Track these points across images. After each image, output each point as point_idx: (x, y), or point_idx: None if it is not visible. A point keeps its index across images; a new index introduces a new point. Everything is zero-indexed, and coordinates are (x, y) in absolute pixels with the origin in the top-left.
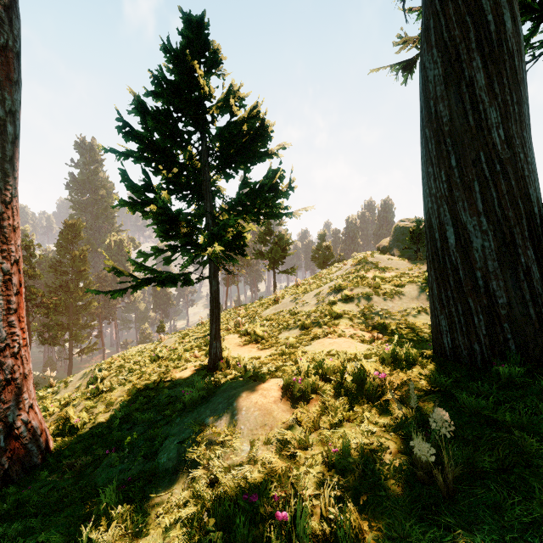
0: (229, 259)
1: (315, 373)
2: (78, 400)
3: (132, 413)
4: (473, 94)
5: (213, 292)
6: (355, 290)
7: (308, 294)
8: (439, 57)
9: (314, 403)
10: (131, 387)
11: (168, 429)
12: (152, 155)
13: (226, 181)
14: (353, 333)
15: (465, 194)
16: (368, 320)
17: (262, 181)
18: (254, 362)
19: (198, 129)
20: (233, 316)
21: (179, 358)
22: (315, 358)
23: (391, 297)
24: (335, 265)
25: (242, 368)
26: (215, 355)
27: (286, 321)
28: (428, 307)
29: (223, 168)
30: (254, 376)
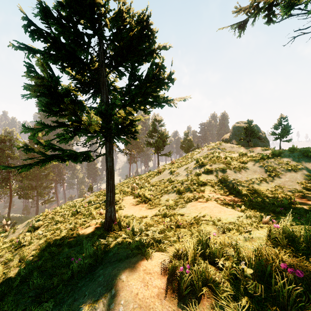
0: (118, 137)
1: (200, 251)
2: (3, 251)
3: (33, 273)
4: None
5: (108, 166)
6: (213, 165)
7: (180, 168)
8: None
9: (206, 302)
10: (44, 242)
11: (48, 308)
12: (56, 53)
13: (120, 78)
14: (216, 197)
15: None
16: (225, 187)
17: (147, 71)
18: (141, 226)
19: (96, 33)
20: (132, 182)
21: (89, 214)
22: (192, 222)
23: (239, 170)
24: (196, 150)
25: (130, 232)
26: (110, 218)
27: (166, 187)
28: (266, 177)
29: (116, 66)
30: (139, 245)
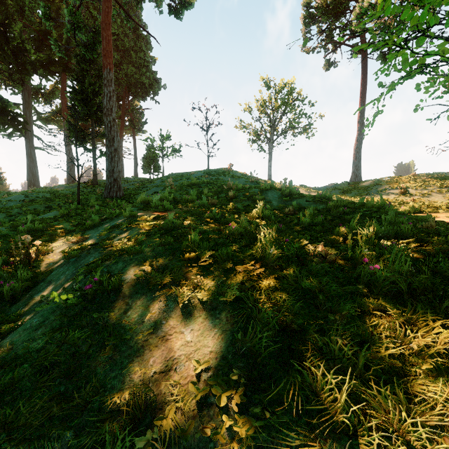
0: None
1: None
2: None
3: None
4: (31, 177)
5: None
6: None
7: None
8: (27, 172)
9: None
10: None
11: None
12: None
13: None
14: None
15: (30, 187)
16: None
17: None
18: None
19: None
20: None
21: None
22: None
23: None
24: None
25: None
26: None
27: None
28: None
29: None
30: None
